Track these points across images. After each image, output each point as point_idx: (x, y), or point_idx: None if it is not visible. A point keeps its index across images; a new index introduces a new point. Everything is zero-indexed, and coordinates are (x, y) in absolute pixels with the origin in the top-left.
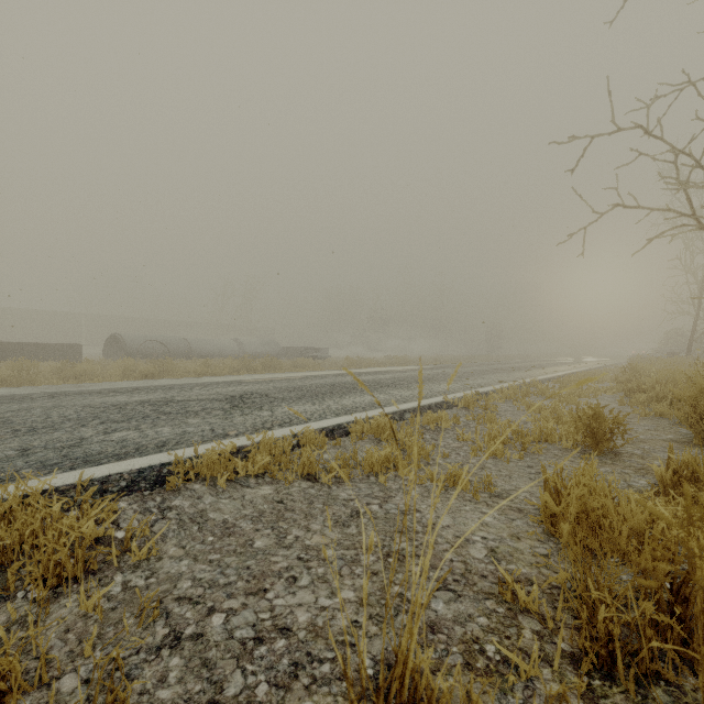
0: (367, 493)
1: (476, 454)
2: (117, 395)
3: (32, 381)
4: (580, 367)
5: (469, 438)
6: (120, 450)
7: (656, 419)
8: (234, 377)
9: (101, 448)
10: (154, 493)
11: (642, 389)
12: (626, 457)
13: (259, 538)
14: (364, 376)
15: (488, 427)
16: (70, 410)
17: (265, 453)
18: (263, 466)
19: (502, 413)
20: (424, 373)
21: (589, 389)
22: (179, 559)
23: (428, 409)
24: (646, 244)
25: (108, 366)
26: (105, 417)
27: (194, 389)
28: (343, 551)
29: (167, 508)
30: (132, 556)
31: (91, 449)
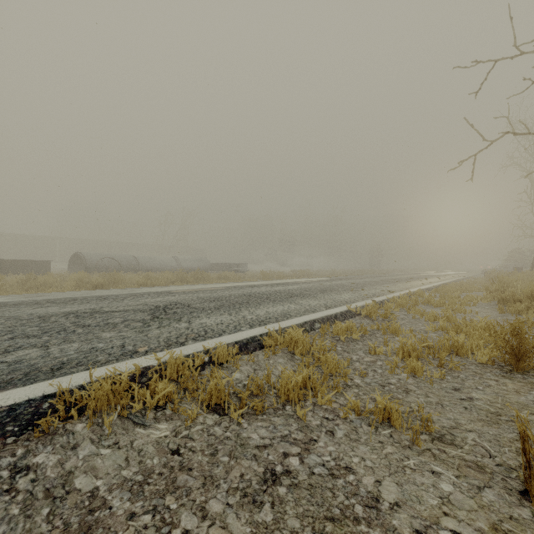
0: (284, 434)
1: (394, 372)
2: (50, 306)
3: None
4: (447, 279)
5: (380, 351)
6: (5, 376)
7: None
8: (166, 288)
9: None
10: (21, 439)
11: (517, 299)
12: None
13: None
14: (276, 287)
15: (401, 341)
16: None
17: (167, 381)
18: (164, 397)
19: (400, 321)
20: (325, 284)
21: (466, 298)
22: None
23: (335, 319)
24: None
25: (67, 278)
26: (19, 331)
27: (125, 300)
28: None
29: (25, 469)
30: None
31: None
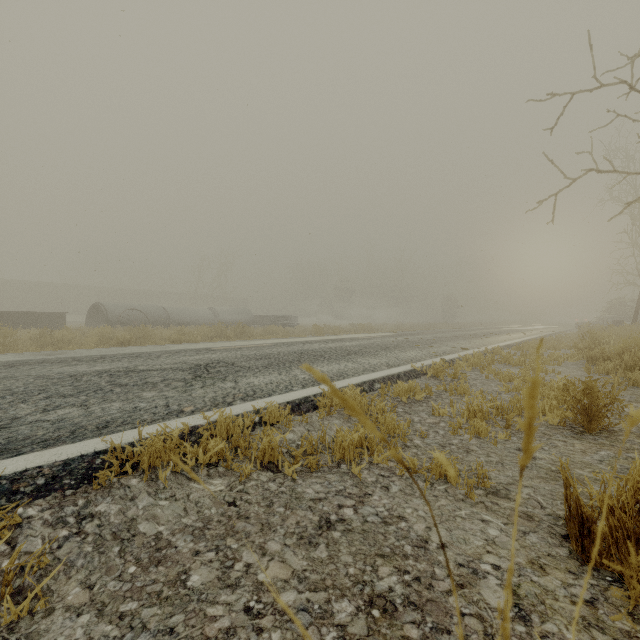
0: (339, 489)
1: (457, 433)
2: (79, 364)
3: (9, 348)
4: (533, 334)
5: (445, 412)
6: (52, 433)
7: (631, 389)
8: (205, 345)
9: (31, 431)
10: (79, 492)
11: (607, 357)
12: (622, 435)
13: (196, 568)
14: (331, 344)
15: (467, 401)
16: (20, 382)
17: (219, 438)
18: (216, 454)
19: (471, 381)
20: (388, 340)
21: (550, 357)
22: (78, 612)
23: (397, 378)
24: (624, 208)
25: (87, 334)
26: (53, 390)
27: (160, 358)
28: (309, 594)
29: (89, 516)
30: (3, 615)
31: (18, 432)
